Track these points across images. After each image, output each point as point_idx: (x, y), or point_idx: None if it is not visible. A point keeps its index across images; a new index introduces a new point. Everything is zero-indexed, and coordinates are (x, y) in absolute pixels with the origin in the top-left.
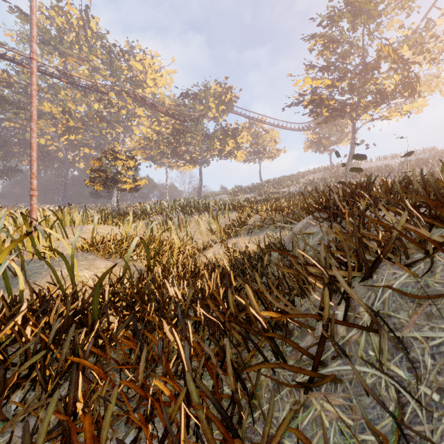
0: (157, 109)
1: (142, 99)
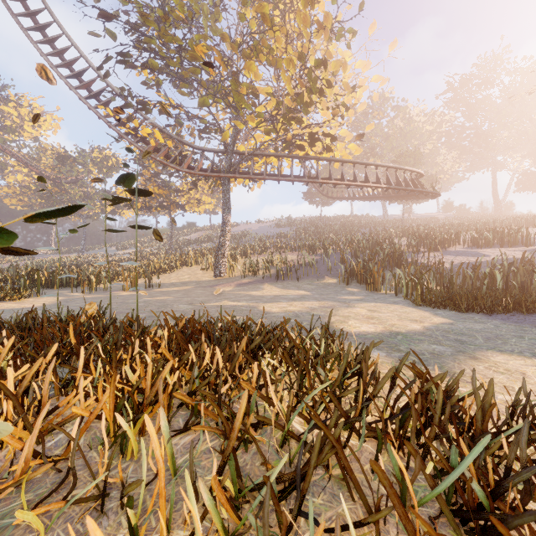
0: (31, 168)
1: (14, 155)
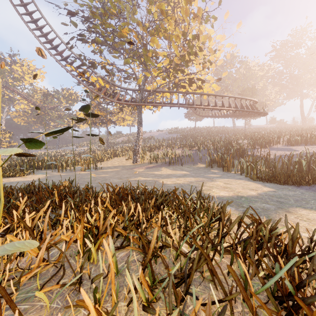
0: (29, 101)
1: (19, 93)
